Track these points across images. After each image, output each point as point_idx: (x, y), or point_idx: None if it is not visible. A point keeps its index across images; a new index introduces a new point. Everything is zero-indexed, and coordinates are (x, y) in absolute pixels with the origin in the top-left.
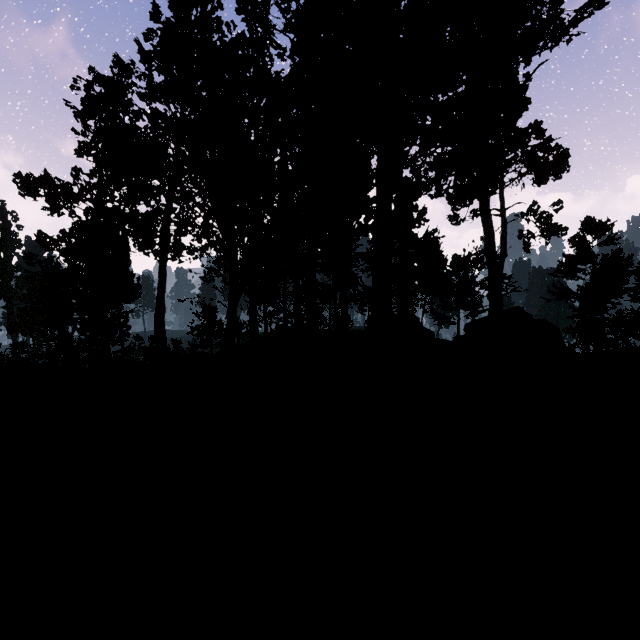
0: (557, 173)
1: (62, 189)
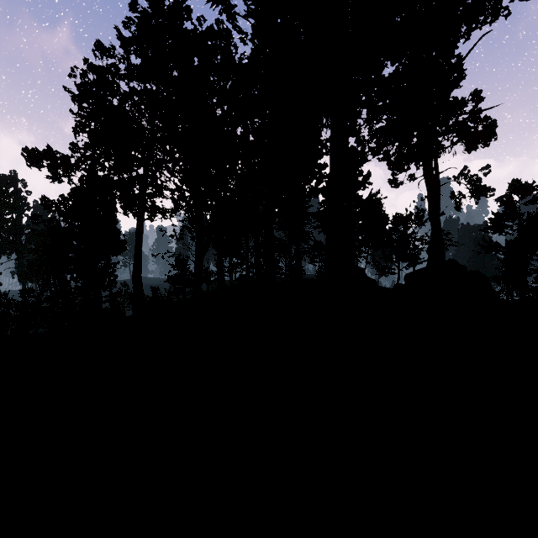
0: (485, 141)
1: (61, 160)
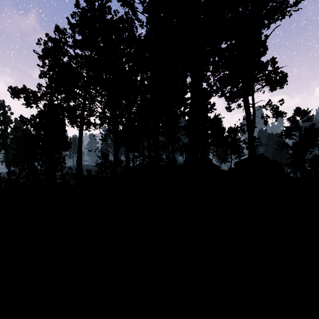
0: (281, 85)
1: (32, 94)
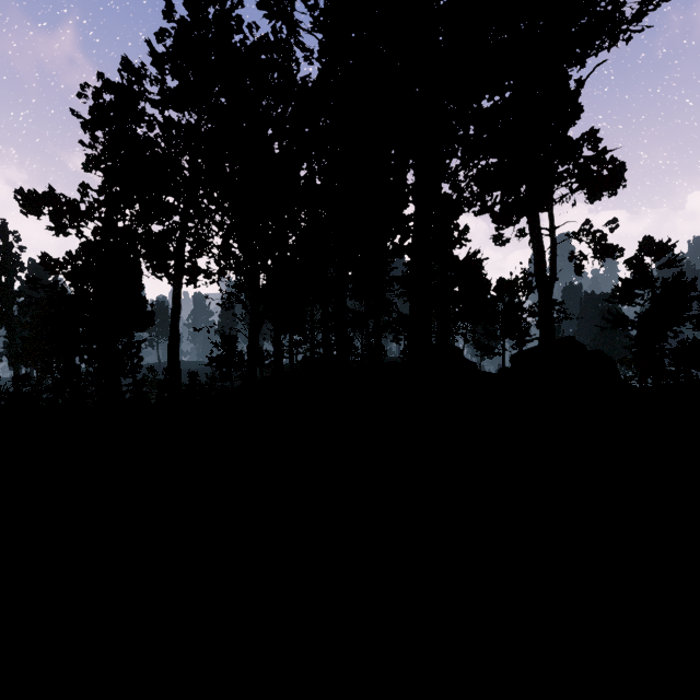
0: (612, 188)
1: (68, 207)
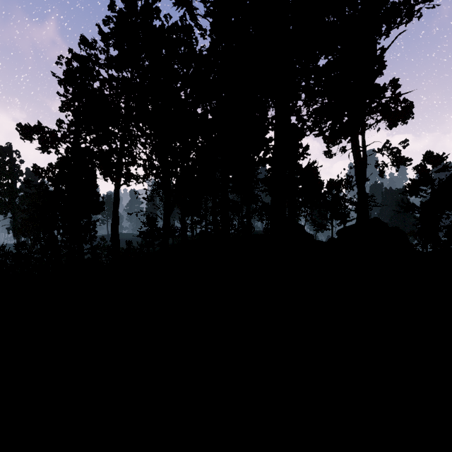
0: (404, 119)
1: (50, 134)
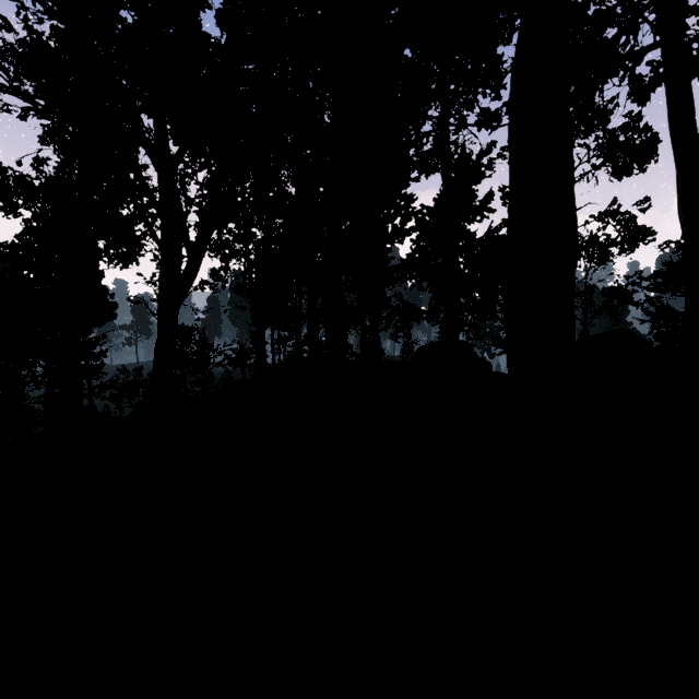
0: (641, 164)
1: (16, 182)
